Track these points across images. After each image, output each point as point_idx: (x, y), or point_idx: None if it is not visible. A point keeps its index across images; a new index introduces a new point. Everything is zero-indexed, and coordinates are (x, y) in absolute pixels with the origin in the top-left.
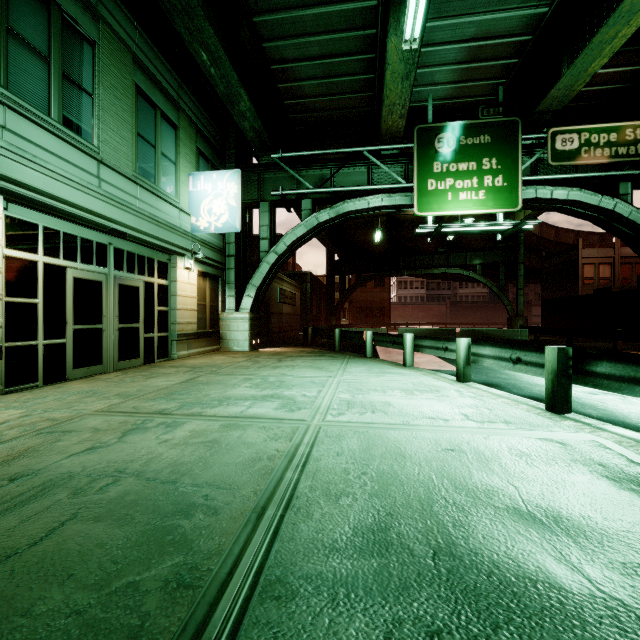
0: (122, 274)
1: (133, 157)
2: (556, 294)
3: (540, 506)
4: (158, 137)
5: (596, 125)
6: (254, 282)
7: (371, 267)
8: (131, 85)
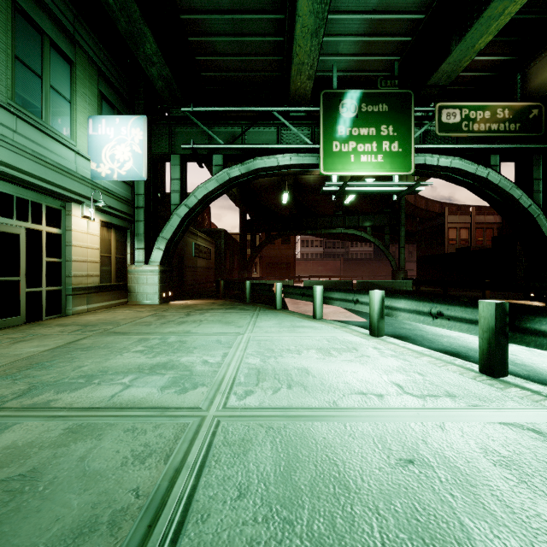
0: None
1: (8, 82)
2: (428, 252)
3: None
4: (46, 67)
5: (474, 103)
6: (164, 235)
7: (279, 226)
8: None
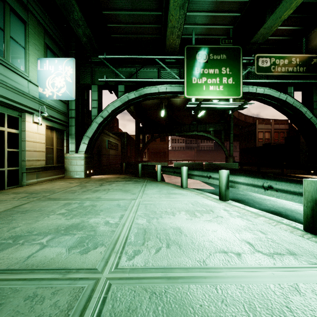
0: None
1: None
2: (246, 146)
3: None
4: (7, 24)
5: (278, 54)
6: (88, 134)
7: (159, 131)
8: None
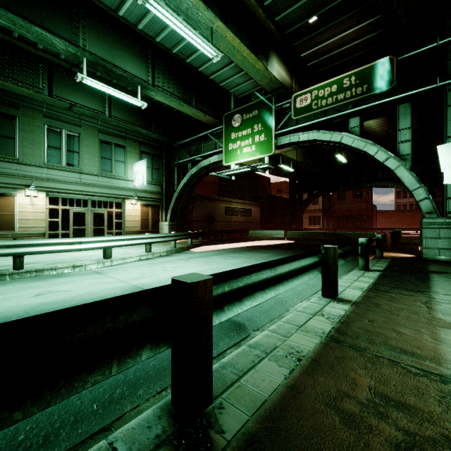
0: (95, 209)
1: (99, 166)
2: None
3: None
4: (113, 155)
5: (322, 83)
6: (171, 207)
7: (318, 186)
8: (98, 141)
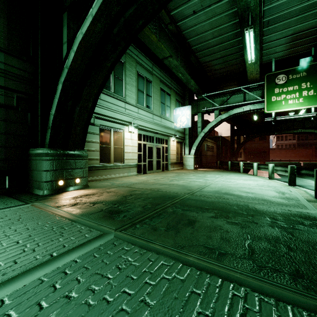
0: (157, 144)
1: (160, 109)
2: None
3: (252, 192)
4: (165, 100)
5: None
6: (195, 144)
7: (254, 131)
8: (159, 88)
